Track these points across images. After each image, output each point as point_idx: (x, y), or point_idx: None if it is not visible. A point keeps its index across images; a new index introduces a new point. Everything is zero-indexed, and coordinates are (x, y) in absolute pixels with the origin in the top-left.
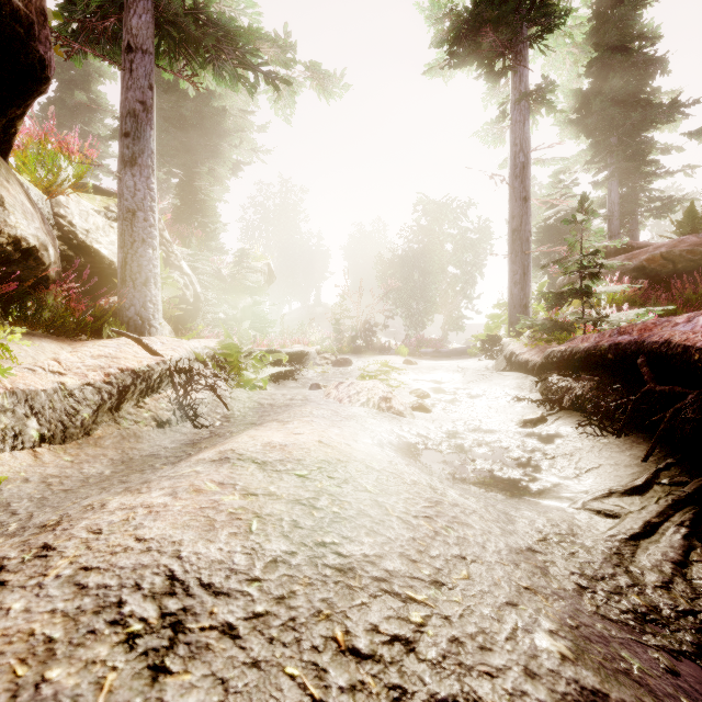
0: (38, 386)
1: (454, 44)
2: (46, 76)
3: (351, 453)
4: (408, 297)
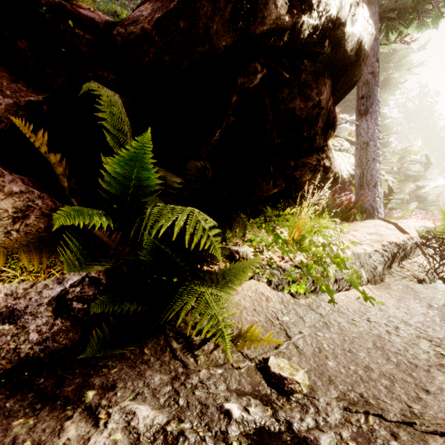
0: (359, 251)
1: None
2: (357, 83)
3: None
4: None
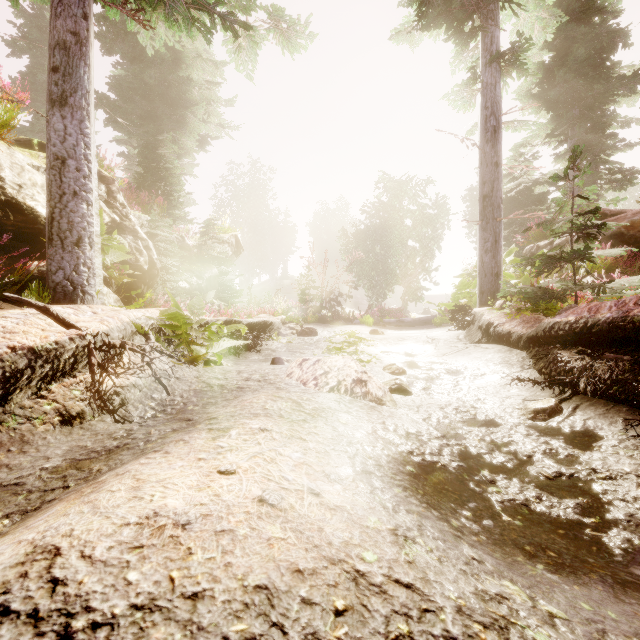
0: None
1: (423, 4)
2: None
3: (321, 530)
4: (370, 270)
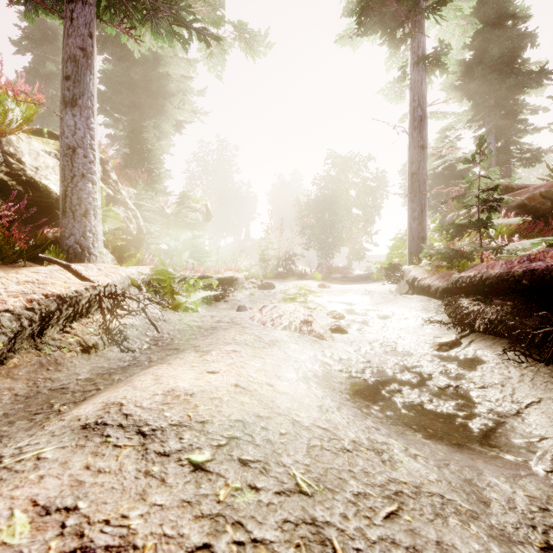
0: None
1: (362, 14)
2: None
3: (273, 401)
4: (320, 233)
